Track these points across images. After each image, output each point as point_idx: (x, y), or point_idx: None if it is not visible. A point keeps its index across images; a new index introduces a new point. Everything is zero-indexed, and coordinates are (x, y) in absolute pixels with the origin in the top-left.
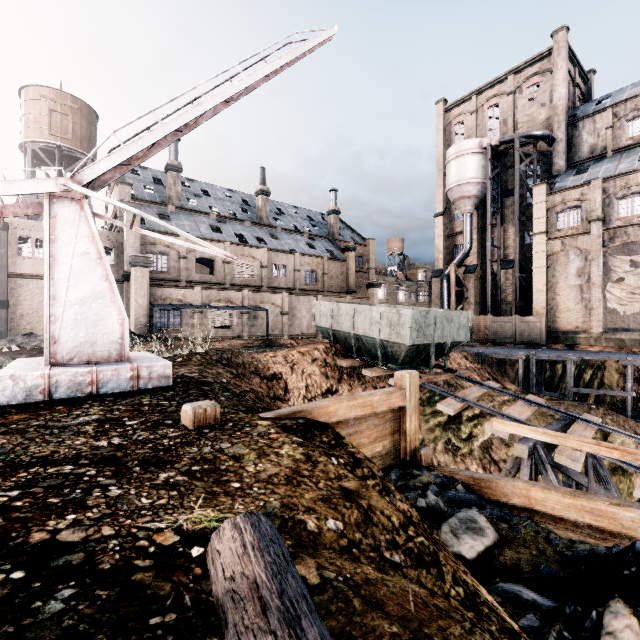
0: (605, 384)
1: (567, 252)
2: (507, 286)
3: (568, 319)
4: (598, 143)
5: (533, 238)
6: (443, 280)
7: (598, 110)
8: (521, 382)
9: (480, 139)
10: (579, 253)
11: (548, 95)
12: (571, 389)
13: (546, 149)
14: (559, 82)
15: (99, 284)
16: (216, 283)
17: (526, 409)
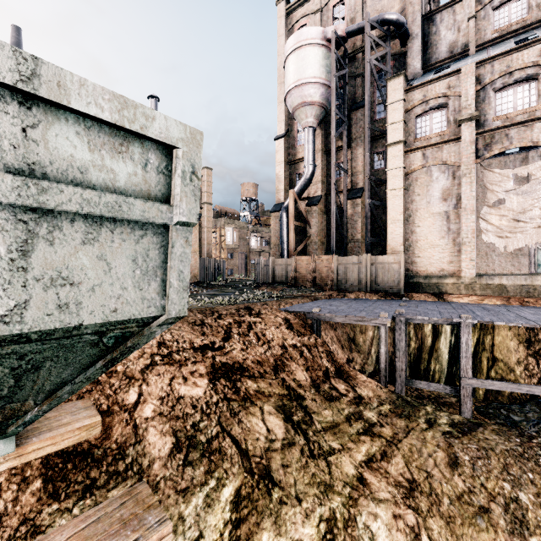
0: (498, 357)
1: (430, 168)
2: (355, 220)
3: (431, 259)
4: (459, 39)
5: (388, 150)
6: (282, 213)
7: None
8: (384, 369)
9: (324, 28)
10: (445, 168)
11: None
12: (469, 381)
13: (399, 50)
14: None
15: None
16: None
17: None
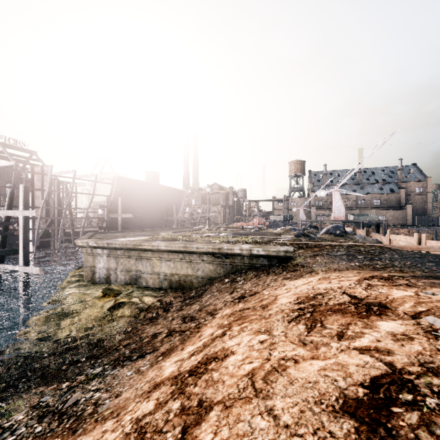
0: None
1: None
2: None
3: None
4: None
5: None
6: None
7: None
8: None
9: None
10: None
11: None
12: None
13: None
14: None
15: (303, 215)
16: None
17: None
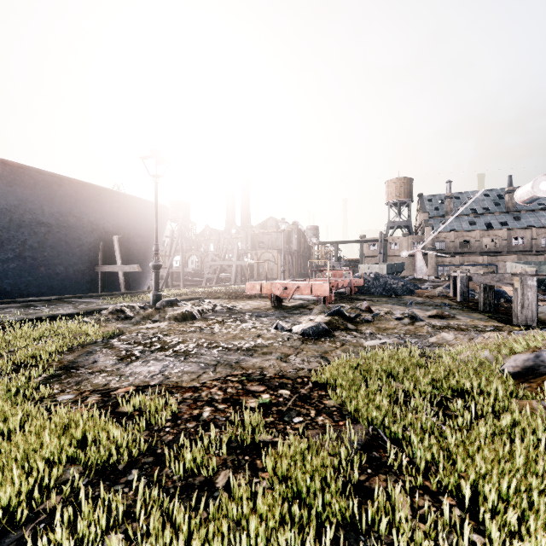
0: None
1: None
2: None
3: None
4: None
5: None
6: None
7: None
8: None
9: None
10: None
11: None
12: None
13: None
14: None
15: (422, 264)
16: (470, 252)
17: None
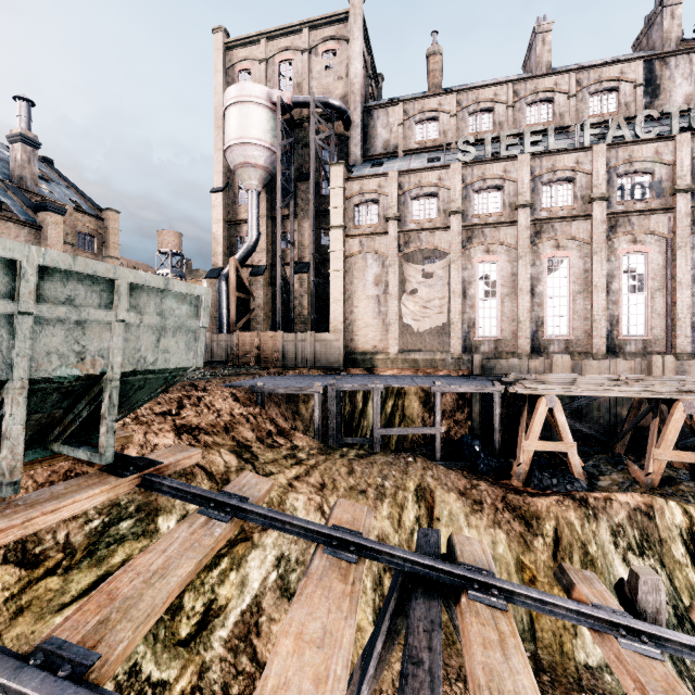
0: (406, 416)
1: (365, 255)
2: (302, 295)
3: (366, 337)
4: (391, 139)
5: (330, 232)
6: (221, 281)
7: (391, 102)
8: (318, 429)
9: (269, 89)
10: (377, 257)
11: (345, 68)
12: (378, 431)
13: (343, 133)
14: (356, 55)
15: None
16: None
17: (339, 600)
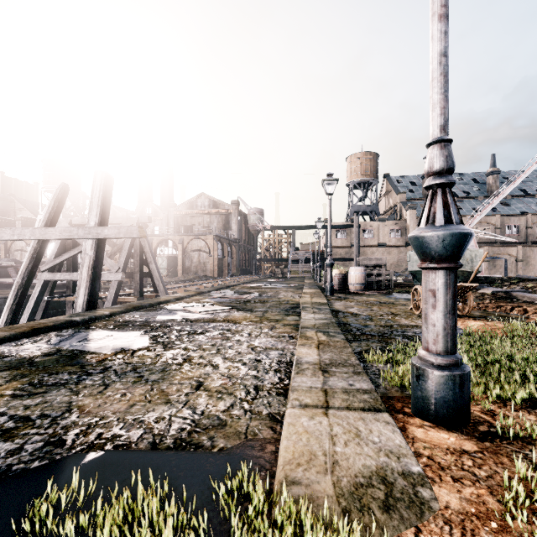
0: None
1: None
2: None
3: None
4: None
5: None
6: None
7: None
8: None
9: None
10: None
11: None
12: None
13: None
14: None
15: None
16: None
17: None
